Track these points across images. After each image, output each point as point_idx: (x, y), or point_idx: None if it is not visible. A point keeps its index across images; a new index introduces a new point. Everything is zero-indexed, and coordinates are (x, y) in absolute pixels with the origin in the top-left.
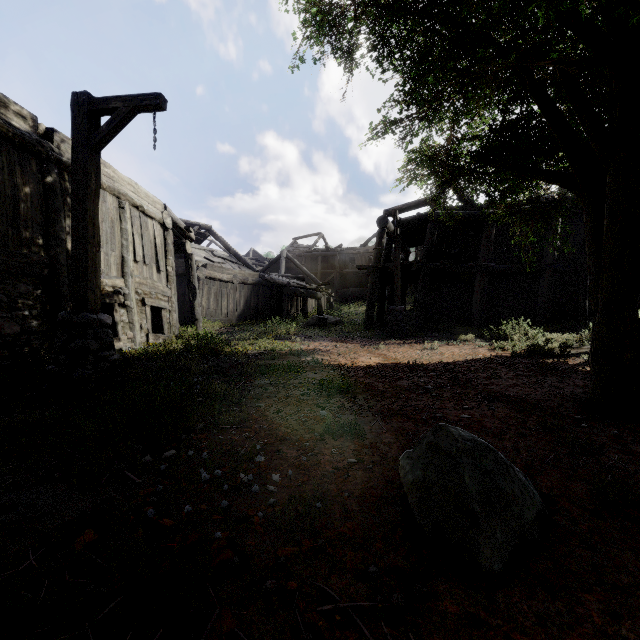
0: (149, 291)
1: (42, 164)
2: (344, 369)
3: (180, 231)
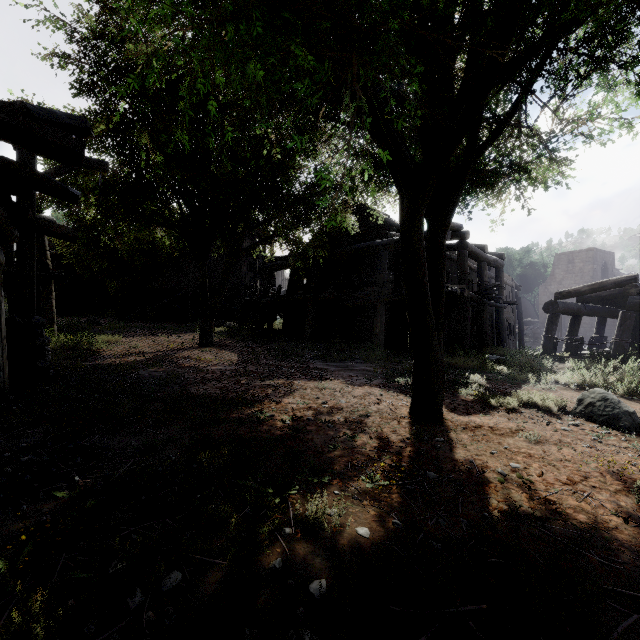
0: None
1: None
2: None
3: None
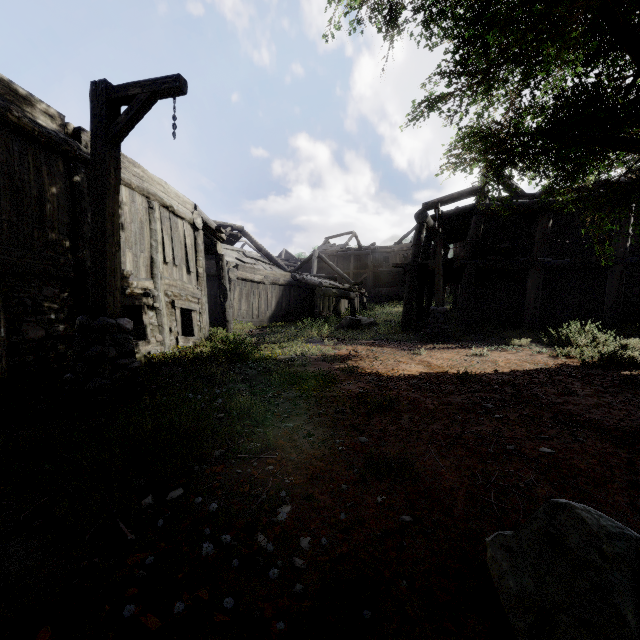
0: (179, 293)
1: (69, 164)
2: (383, 379)
3: (211, 231)
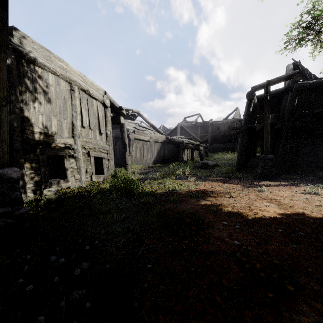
0: (93, 147)
1: None
2: (249, 222)
3: (116, 109)
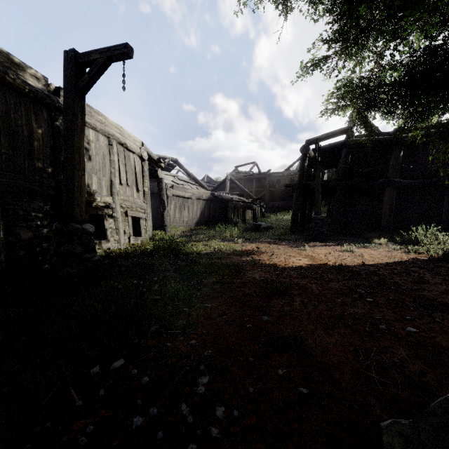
0: (131, 205)
1: (51, 113)
2: (278, 269)
3: (153, 162)
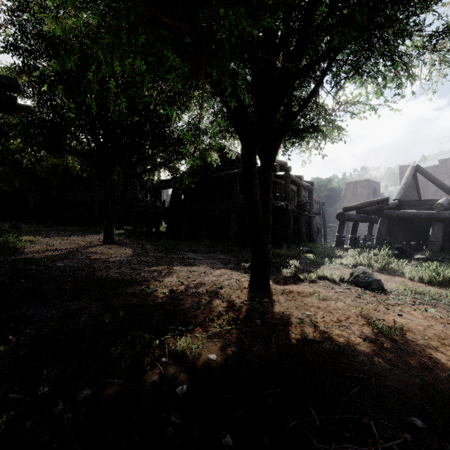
0: None
1: None
2: None
3: None
